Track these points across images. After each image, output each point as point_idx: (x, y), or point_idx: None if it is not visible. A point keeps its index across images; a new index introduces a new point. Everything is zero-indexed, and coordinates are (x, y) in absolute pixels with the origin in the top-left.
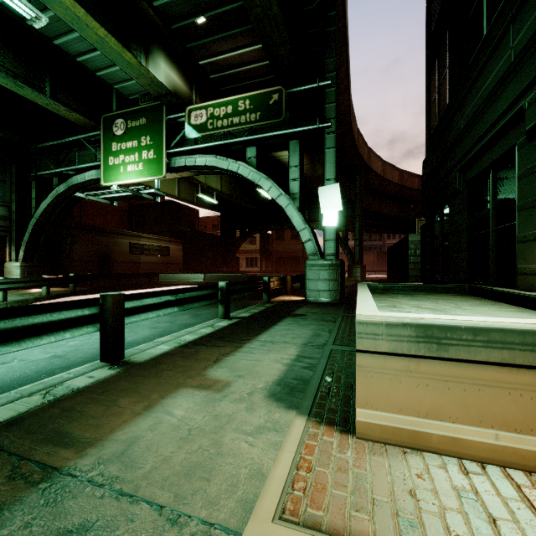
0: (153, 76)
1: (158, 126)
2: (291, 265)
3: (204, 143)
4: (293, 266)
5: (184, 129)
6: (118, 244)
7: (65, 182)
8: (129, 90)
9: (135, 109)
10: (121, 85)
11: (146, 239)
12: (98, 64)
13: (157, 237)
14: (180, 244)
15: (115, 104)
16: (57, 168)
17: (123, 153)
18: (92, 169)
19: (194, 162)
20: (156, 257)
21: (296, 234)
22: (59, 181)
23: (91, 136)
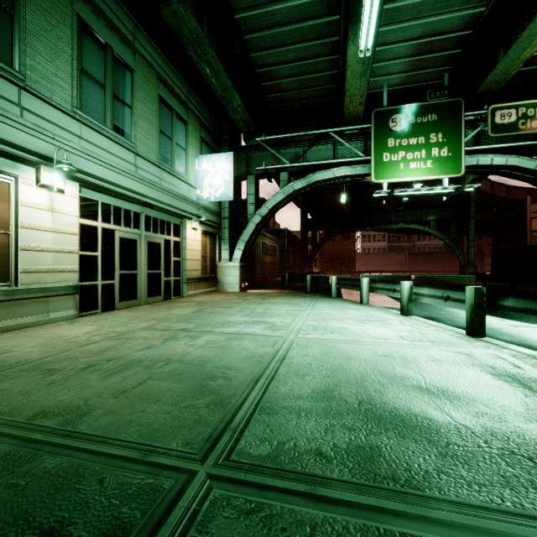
0: (513, 73)
1: (454, 123)
2: (340, 266)
3: (507, 143)
4: (343, 267)
5: (478, 127)
6: (257, 244)
7: (304, 178)
8: (374, 85)
9: (421, 104)
10: (374, 79)
11: (267, 239)
12: (383, 56)
13: (270, 236)
14: (278, 244)
15: (386, 98)
16: (295, 163)
17: (404, 150)
18: (346, 165)
19: (489, 162)
20: (270, 257)
21: (347, 235)
22: (288, 176)
23: (344, 131)
